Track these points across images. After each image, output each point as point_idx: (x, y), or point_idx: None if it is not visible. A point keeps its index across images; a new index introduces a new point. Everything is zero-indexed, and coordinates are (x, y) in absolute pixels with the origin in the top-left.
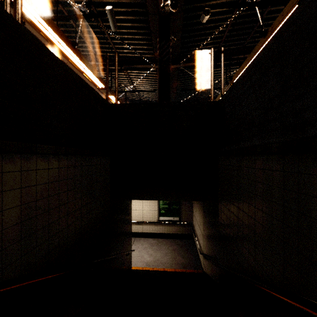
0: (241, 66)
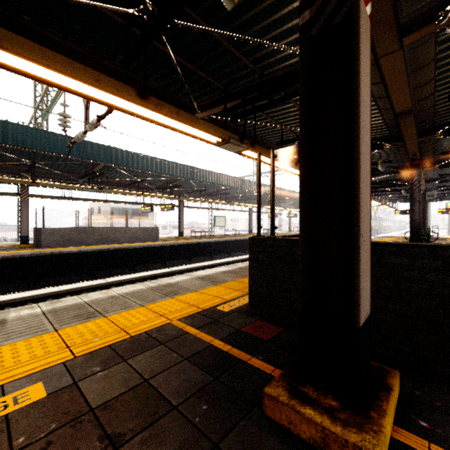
0: (7, 32)
